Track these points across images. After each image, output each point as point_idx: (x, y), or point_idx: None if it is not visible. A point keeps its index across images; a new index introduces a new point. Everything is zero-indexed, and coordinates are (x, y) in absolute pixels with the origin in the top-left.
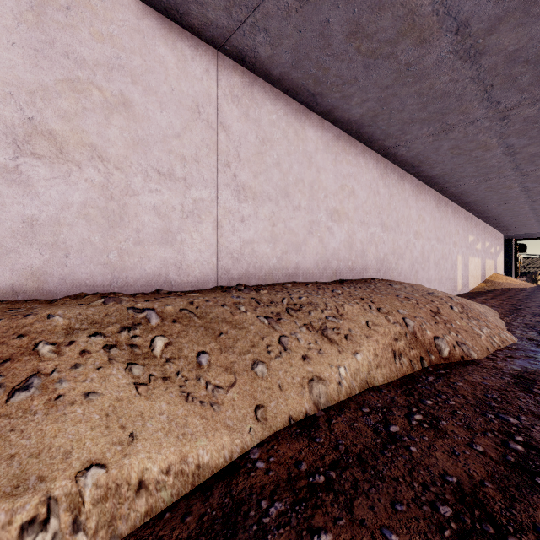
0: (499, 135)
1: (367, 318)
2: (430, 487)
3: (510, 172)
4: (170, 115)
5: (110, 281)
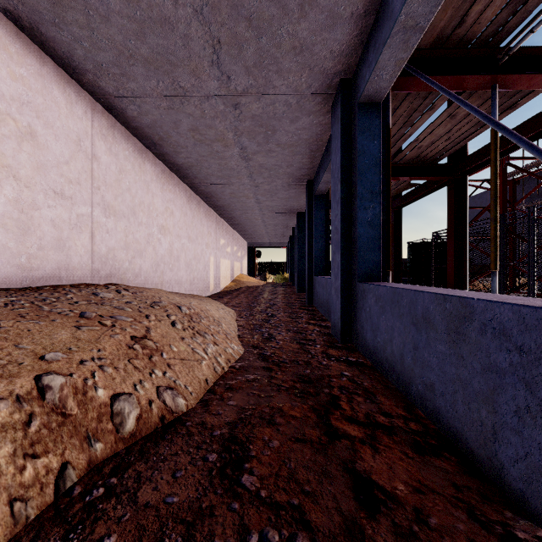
0: (234, 129)
1: None
2: None
3: (246, 180)
4: None
5: None
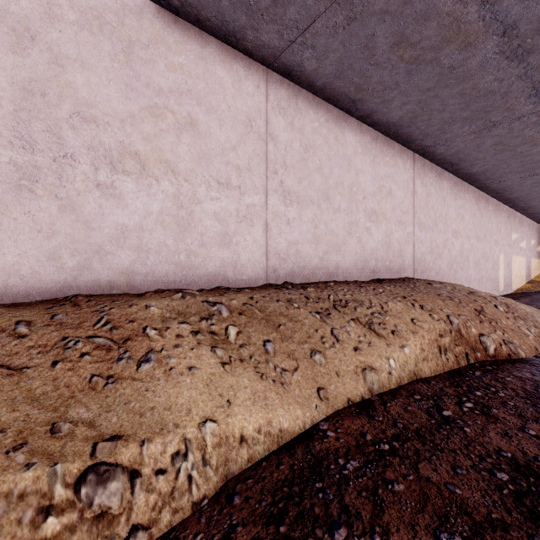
0: None
1: (411, 315)
2: (486, 458)
3: None
4: (228, 130)
5: (180, 278)
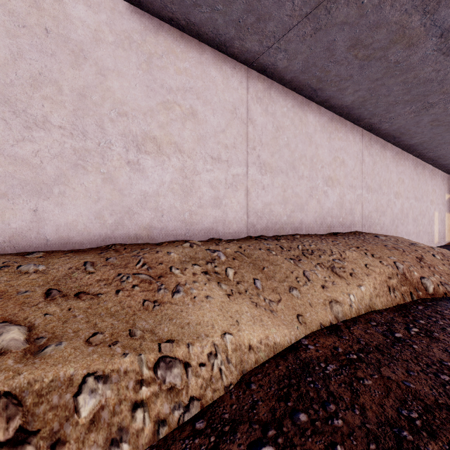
0: None
1: (365, 261)
2: (432, 366)
3: None
4: (219, 117)
5: (184, 232)
